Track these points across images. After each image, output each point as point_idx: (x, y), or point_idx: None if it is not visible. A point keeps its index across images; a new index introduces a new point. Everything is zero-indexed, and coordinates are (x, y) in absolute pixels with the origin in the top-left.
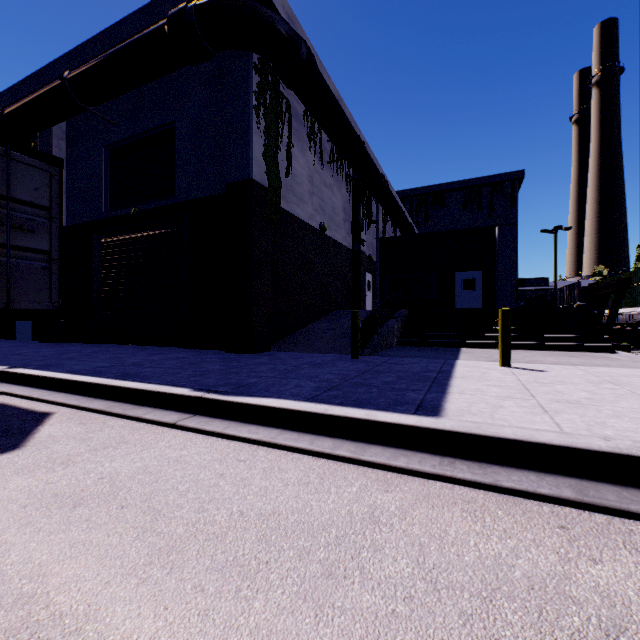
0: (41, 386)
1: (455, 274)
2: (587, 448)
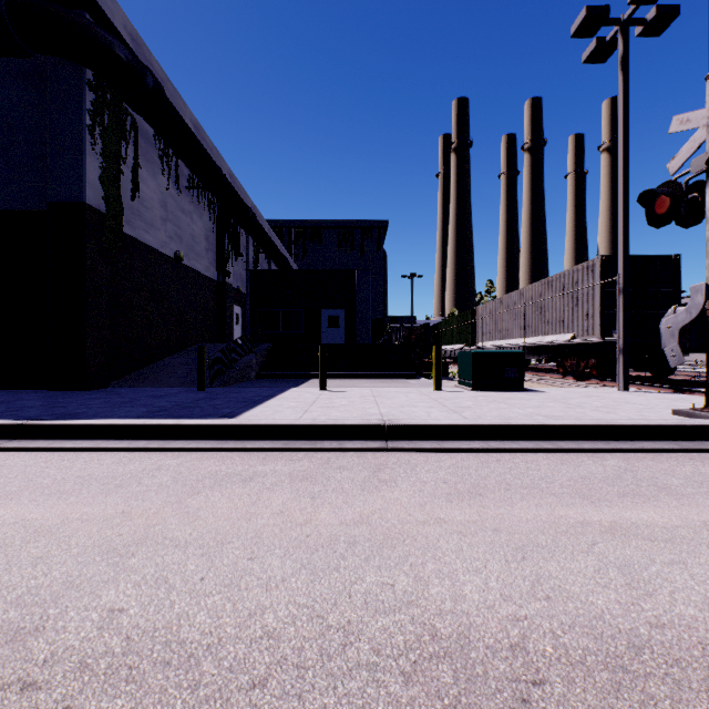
0: None
1: (322, 311)
2: (299, 424)
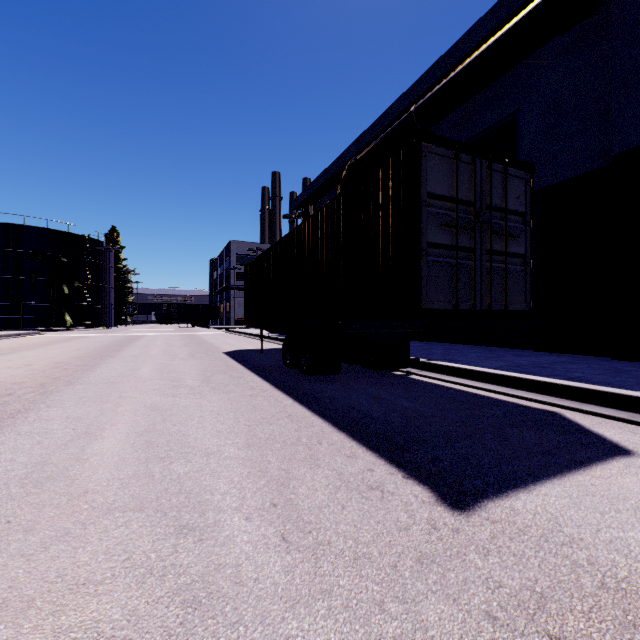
0: (479, 380)
1: None
2: None
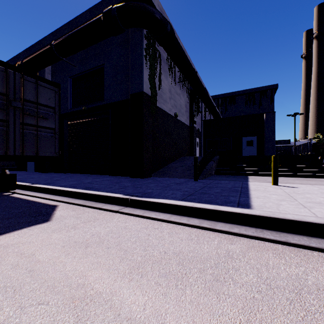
0: (48, 193)
1: (242, 138)
2: None
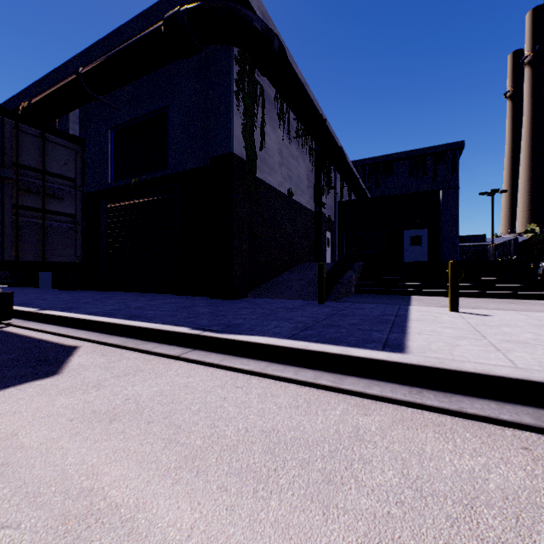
0: (66, 325)
1: (404, 232)
2: (542, 381)
